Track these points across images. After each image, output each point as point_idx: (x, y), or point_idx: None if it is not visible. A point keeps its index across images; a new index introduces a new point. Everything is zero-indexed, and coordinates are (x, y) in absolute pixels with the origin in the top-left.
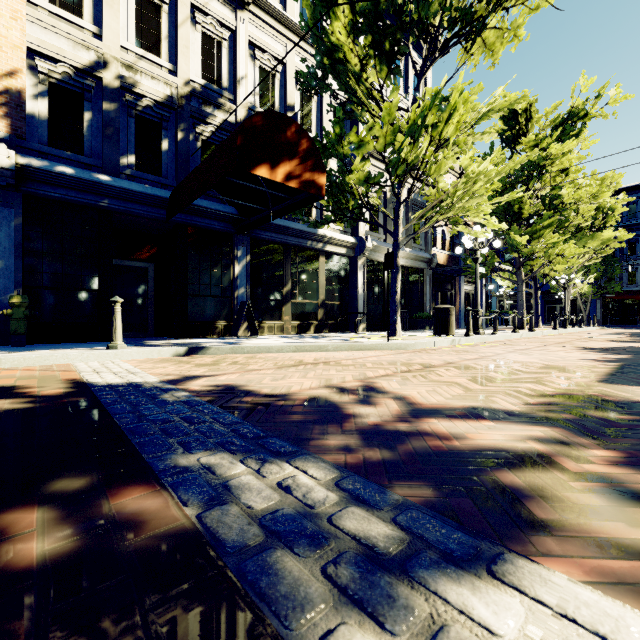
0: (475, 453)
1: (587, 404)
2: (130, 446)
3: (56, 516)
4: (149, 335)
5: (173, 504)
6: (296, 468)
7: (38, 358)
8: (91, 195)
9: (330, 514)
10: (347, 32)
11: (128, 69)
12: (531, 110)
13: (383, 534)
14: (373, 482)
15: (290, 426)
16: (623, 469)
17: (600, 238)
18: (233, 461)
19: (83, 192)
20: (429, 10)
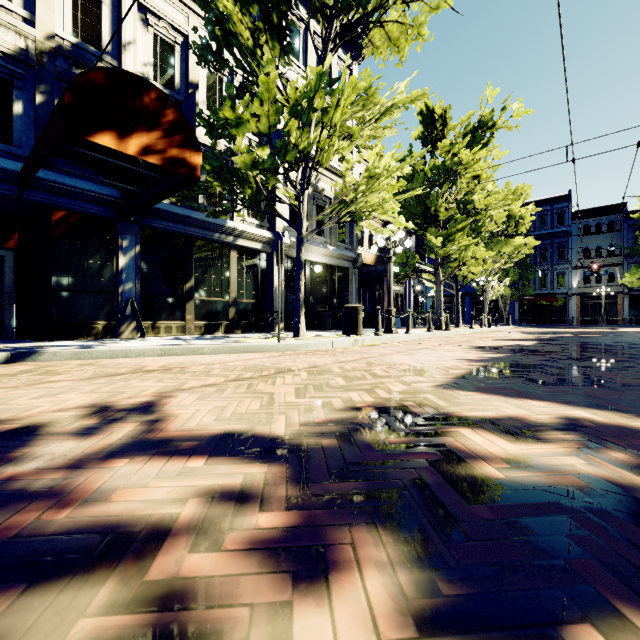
0: (52, 539)
1: (381, 420)
2: None
3: None
4: (6, 337)
5: None
6: None
7: None
8: None
9: None
10: None
11: None
12: (446, 116)
13: None
14: None
15: None
16: (248, 561)
17: (513, 244)
18: None
19: None
20: None
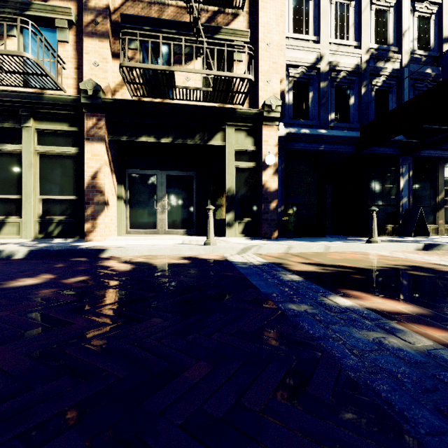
0: None
1: None
2: None
3: None
4: (327, 233)
5: None
6: None
7: (345, 247)
8: (315, 144)
9: None
10: None
11: (332, 56)
12: None
13: None
14: None
15: None
16: None
17: None
18: None
19: (311, 143)
20: None
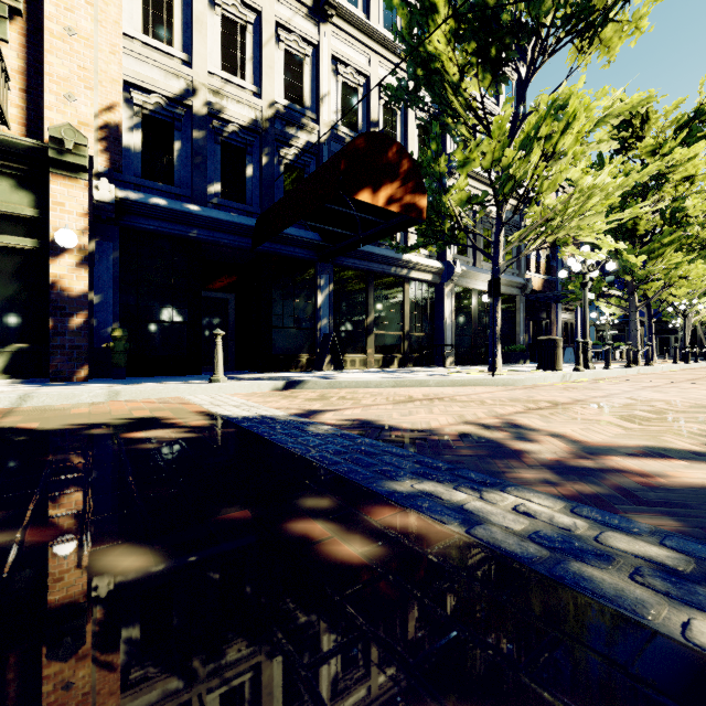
0: (691, 490)
1: None
2: (333, 473)
3: (338, 527)
4: (230, 369)
5: (432, 522)
6: (517, 497)
7: (152, 391)
8: (181, 226)
9: (593, 536)
10: (447, 40)
11: (215, 95)
12: (648, 110)
13: (663, 555)
14: (608, 512)
15: (468, 460)
16: None
17: None
18: (448, 489)
19: (174, 223)
20: (540, 9)
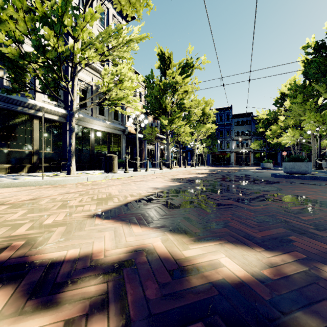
0: None
1: None
2: None
3: None
4: None
5: None
6: None
7: None
8: None
9: None
10: None
11: None
12: (171, 58)
13: None
14: None
15: None
16: None
17: (206, 127)
18: None
19: None
20: None
